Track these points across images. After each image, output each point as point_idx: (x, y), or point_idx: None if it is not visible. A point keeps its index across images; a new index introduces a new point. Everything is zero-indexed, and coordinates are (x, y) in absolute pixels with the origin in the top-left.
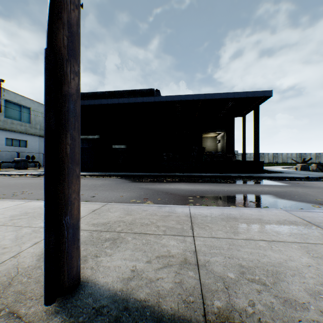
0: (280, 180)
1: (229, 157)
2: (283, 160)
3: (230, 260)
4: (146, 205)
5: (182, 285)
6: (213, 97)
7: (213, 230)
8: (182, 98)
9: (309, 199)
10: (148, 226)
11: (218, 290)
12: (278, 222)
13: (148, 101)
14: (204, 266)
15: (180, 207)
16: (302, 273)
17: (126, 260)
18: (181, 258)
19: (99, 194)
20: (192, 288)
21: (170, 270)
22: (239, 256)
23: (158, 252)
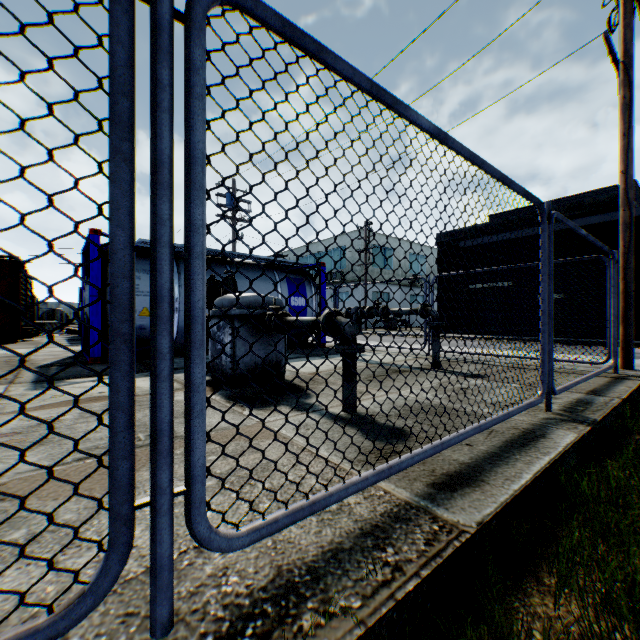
0: None
1: None
2: None
3: None
4: None
5: None
6: None
7: None
8: None
9: None
10: None
11: None
12: None
13: (615, 219)
14: None
15: None
16: None
17: None
18: None
19: None
20: None
21: None
22: None
23: None
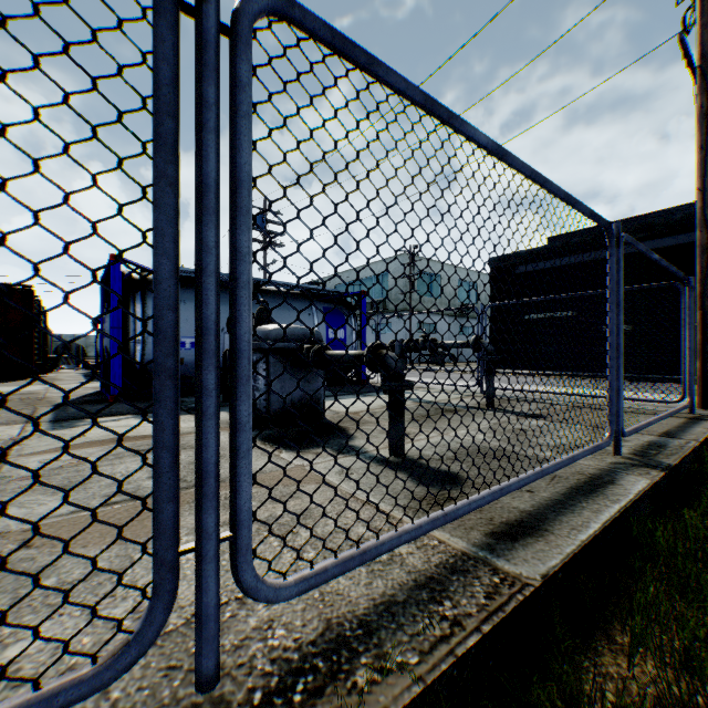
0: None
1: None
2: None
3: None
4: None
5: None
6: None
7: None
8: None
9: None
10: None
11: None
12: None
13: (690, 241)
14: None
15: None
16: None
17: None
18: None
19: None
20: None
21: None
22: None
23: None
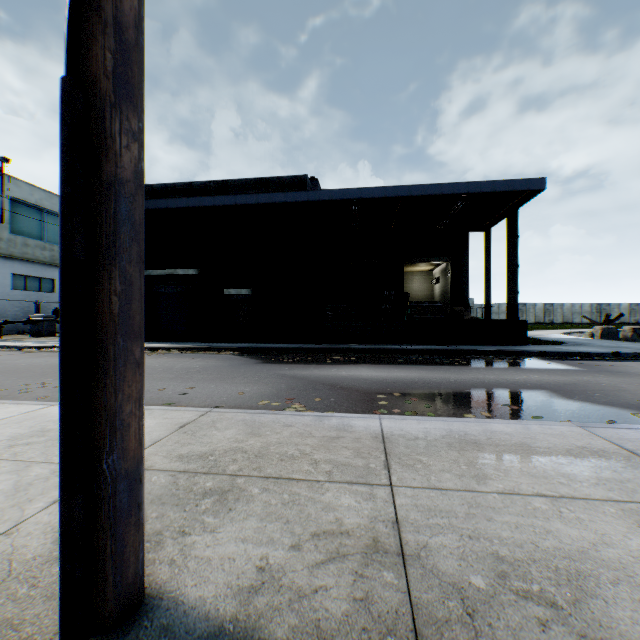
0: (562, 359)
1: (457, 312)
2: (565, 318)
3: (474, 542)
4: (291, 413)
5: (370, 607)
6: (426, 191)
7: (433, 472)
8: (364, 193)
9: (624, 400)
10: (295, 462)
11: (451, 621)
12: (569, 452)
13: (295, 201)
14: (417, 559)
15: (362, 418)
16: (634, 577)
17: (247, 543)
18: (366, 538)
19: (195, 389)
20: (392, 615)
21: (343, 569)
22: (493, 534)
23: (317, 523)
